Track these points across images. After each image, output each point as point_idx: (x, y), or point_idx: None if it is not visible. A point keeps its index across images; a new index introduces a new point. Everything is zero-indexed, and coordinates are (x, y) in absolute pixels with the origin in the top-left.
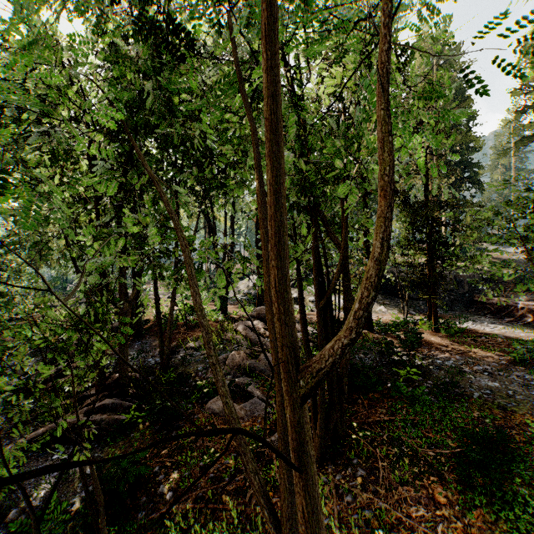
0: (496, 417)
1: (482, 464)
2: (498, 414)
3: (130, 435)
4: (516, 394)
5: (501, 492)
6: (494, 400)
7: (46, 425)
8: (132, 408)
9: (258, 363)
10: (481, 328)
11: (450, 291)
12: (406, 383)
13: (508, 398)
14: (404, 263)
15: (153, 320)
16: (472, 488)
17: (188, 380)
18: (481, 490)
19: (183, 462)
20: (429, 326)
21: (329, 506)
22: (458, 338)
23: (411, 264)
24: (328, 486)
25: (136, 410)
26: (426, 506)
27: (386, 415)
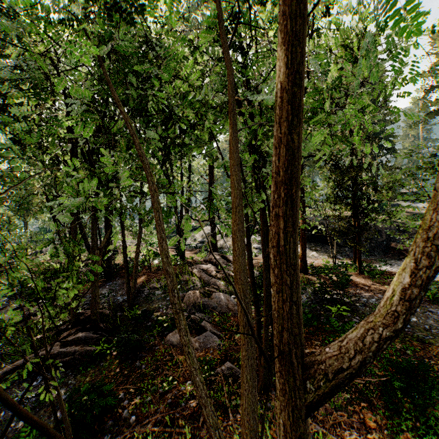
0: (416, 349)
1: (406, 391)
2: (417, 346)
3: (100, 364)
4: (432, 328)
5: (424, 417)
6: (413, 333)
7: (27, 356)
8: (102, 340)
9: (210, 301)
10: (397, 270)
11: (371, 239)
12: (337, 318)
13: (425, 332)
14: (333, 216)
15: (122, 264)
16: (398, 413)
17: (150, 315)
18: (406, 415)
19: (145, 389)
20: (354, 269)
21: (272, 430)
22: (379, 279)
23: (339, 217)
24: (271, 411)
25: (105, 342)
26: (358, 430)
27: (321, 346)
